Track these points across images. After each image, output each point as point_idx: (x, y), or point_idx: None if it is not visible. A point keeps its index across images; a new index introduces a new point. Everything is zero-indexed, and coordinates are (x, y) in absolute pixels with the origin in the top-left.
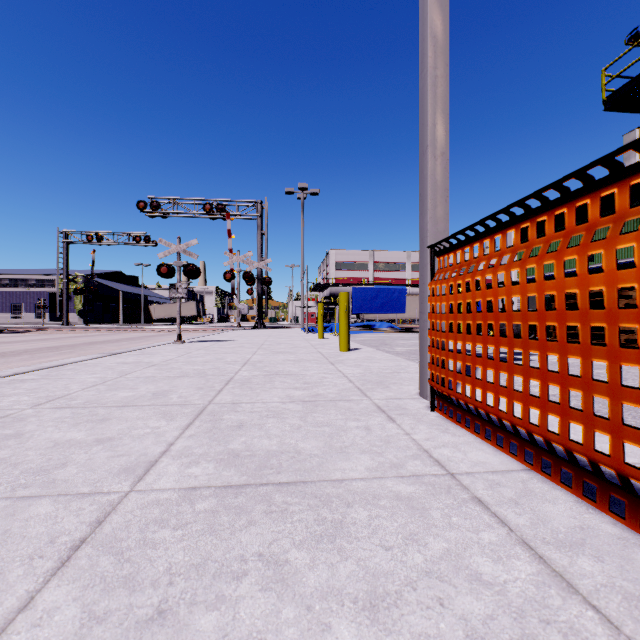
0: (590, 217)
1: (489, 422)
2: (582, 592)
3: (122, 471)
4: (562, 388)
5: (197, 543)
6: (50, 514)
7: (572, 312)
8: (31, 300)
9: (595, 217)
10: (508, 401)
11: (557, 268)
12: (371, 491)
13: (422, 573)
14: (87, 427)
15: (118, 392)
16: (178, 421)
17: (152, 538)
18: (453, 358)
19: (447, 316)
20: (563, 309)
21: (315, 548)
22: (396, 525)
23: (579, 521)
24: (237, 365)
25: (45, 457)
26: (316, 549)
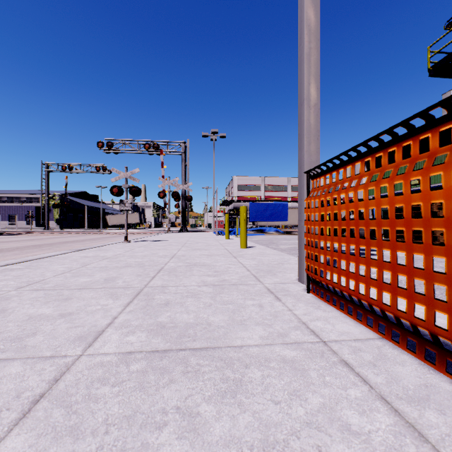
0: (431, 147)
1: (351, 302)
2: (431, 441)
3: (77, 339)
4: (409, 277)
5: (129, 398)
6: (19, 373)
7: (417, 220)
8: (23, 212)
9: (435, 147)
10: (366, 286)
11: (405, 186)
12: (263, 355)
13: (304, 424)
14: (54, 304)
15: (79, 278)
16: (121, 300)
17: (95, 393)
18: (324, 254)
19: (319, 223)
20: (409, 217)
21: (220, 402)
22: (283, 383)
23: (423, 380)
24: (166, 258)
25: (21, 328)
26: (221, 403)
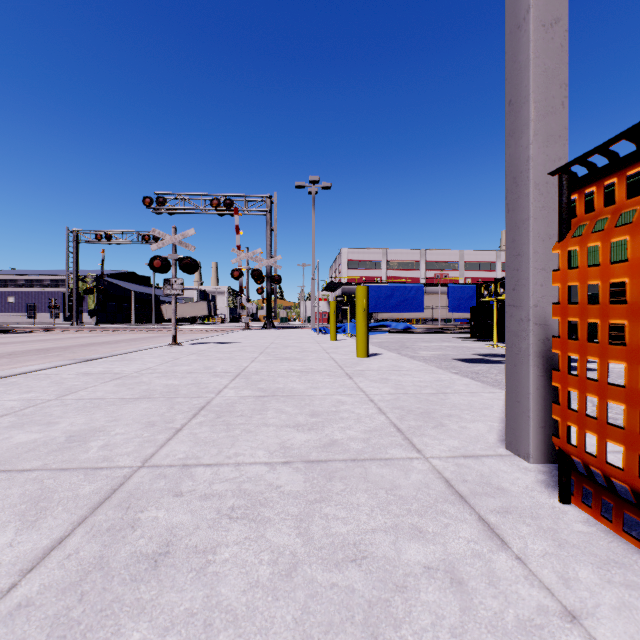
0: None
1: None
2: None
3: None
4: None
5: None
6: None
7: None
8: (46, 300)
9: None
10: None
11: None
12: None
13: None
14: None
15: (18, 432)
16: (40, 531)
17: None
18: None
19: (635, 309)
20: None
21: None
22: None
23: None
24: (225, 378)
25: None
26: None
